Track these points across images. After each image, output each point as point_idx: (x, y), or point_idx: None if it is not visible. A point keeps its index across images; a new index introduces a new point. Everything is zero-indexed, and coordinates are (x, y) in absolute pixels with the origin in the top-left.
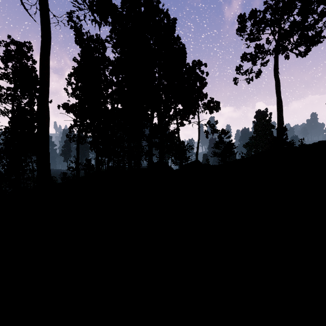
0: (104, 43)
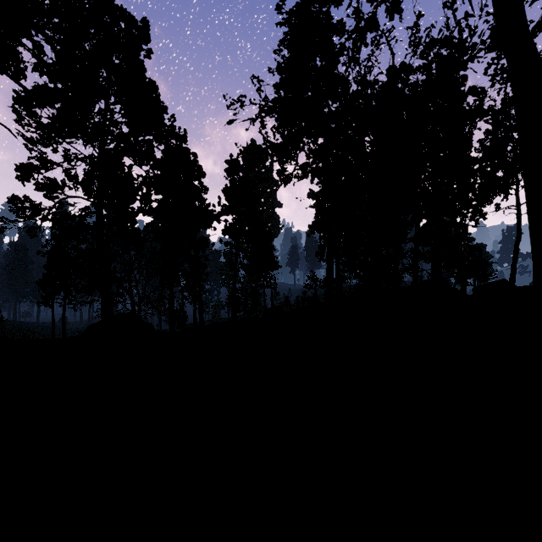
0: None
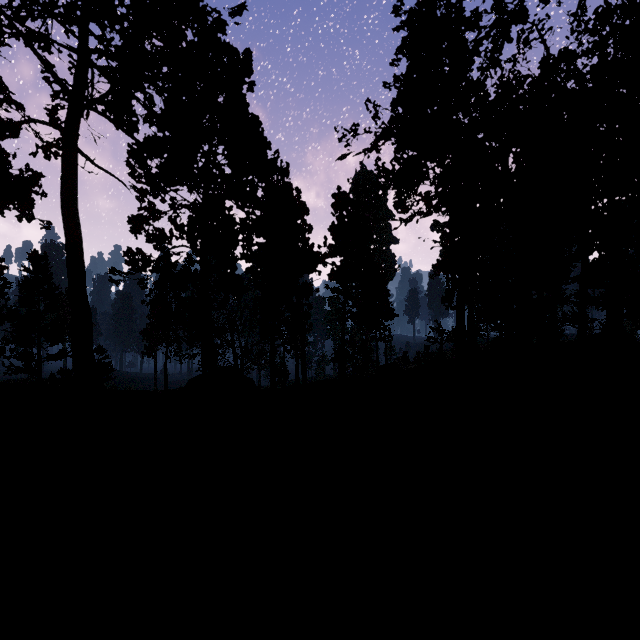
0: None
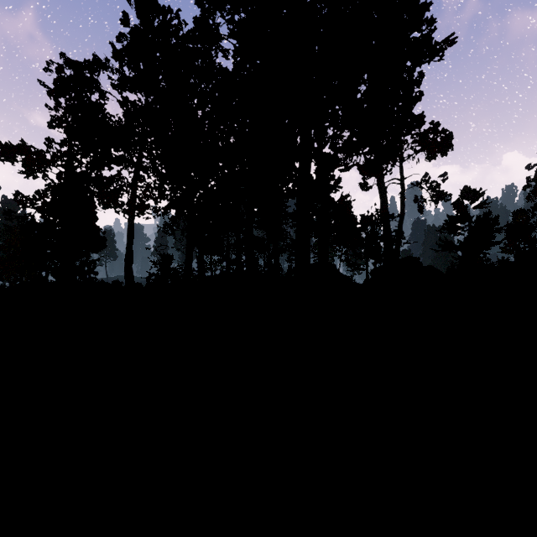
0: None
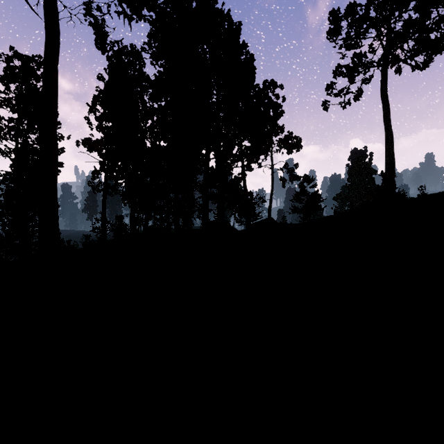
0: (140, 53)
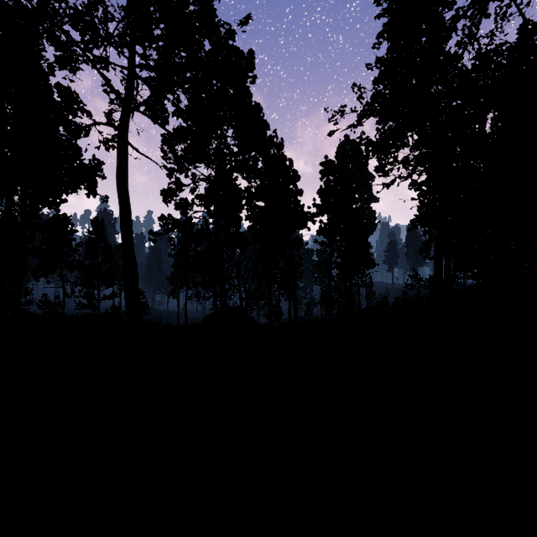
0: None
